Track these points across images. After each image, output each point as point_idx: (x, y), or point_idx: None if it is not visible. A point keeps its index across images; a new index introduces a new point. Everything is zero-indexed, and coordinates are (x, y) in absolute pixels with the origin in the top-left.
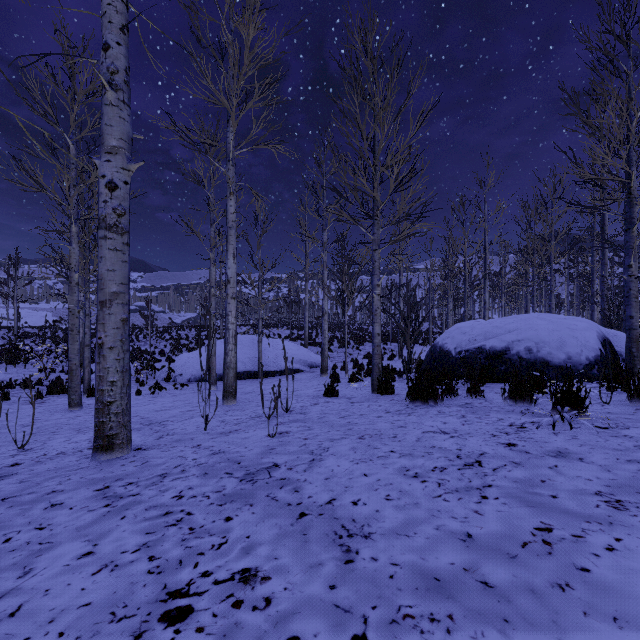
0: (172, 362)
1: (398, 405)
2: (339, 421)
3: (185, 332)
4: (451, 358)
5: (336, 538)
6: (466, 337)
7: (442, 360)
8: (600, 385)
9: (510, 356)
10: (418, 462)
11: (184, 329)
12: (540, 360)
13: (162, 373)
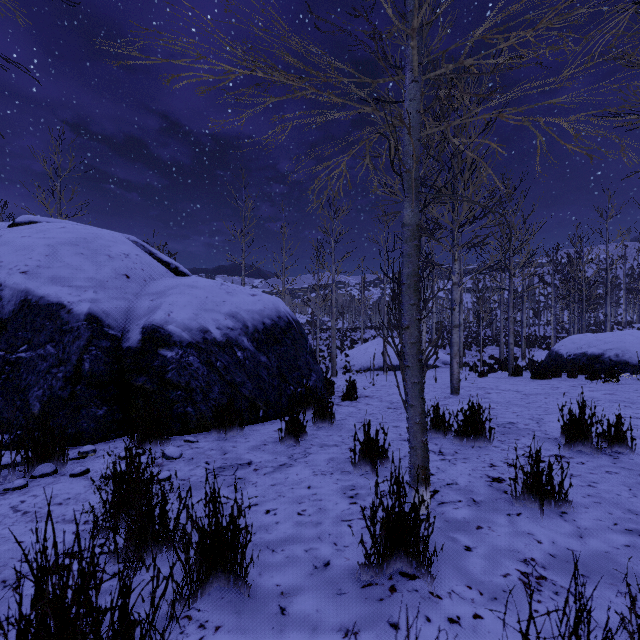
0: (347, 356)
1: (526, 379)
2: (497, 382)
3: (327, 334)
4: (563, 359)
5: (514, 391)
6: (575, 346)
7: (557, 360)
8: (636, 372)
9: (603, 358)
10: (536, 387)
11: (325, 332)
12: (623, 361)
13: (339, 364)
